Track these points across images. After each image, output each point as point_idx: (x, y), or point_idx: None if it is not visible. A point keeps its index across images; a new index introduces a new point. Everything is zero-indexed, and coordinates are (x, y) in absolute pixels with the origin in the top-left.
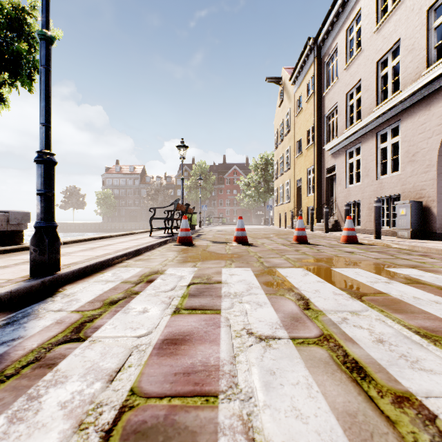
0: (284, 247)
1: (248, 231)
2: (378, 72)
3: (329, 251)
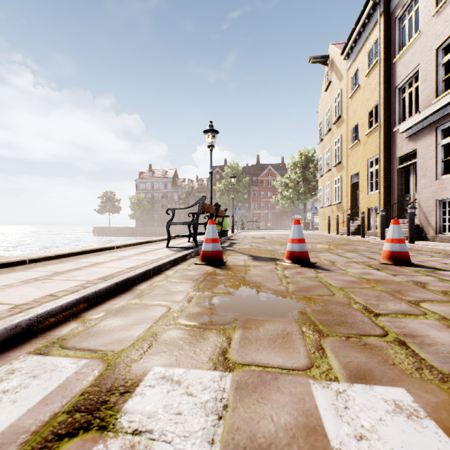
0: (382, 274)
1: None
2: None
3: None
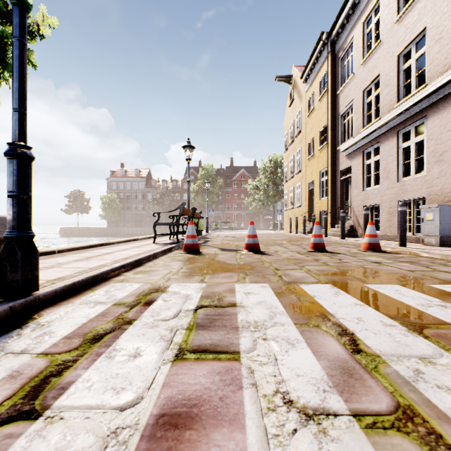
0: (301, 256)
1: (258, 237)
2: (400, 65)
3: (353, 260)
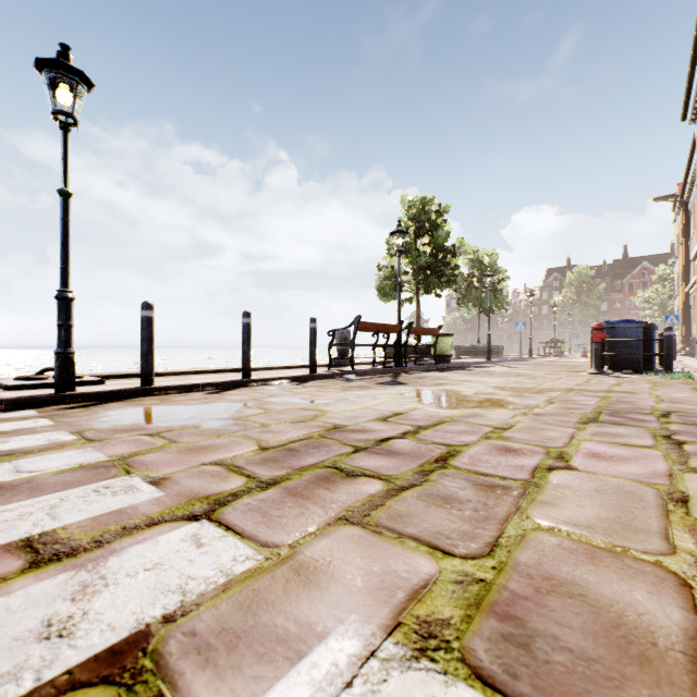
0: None
1: None
2: None
3: None
